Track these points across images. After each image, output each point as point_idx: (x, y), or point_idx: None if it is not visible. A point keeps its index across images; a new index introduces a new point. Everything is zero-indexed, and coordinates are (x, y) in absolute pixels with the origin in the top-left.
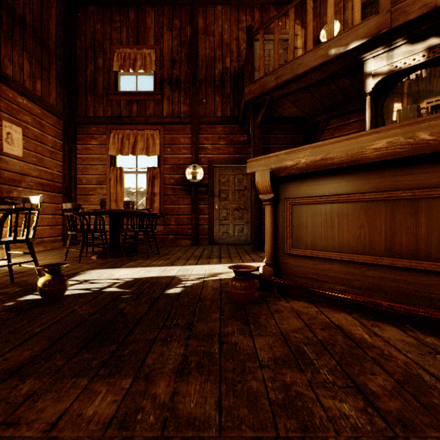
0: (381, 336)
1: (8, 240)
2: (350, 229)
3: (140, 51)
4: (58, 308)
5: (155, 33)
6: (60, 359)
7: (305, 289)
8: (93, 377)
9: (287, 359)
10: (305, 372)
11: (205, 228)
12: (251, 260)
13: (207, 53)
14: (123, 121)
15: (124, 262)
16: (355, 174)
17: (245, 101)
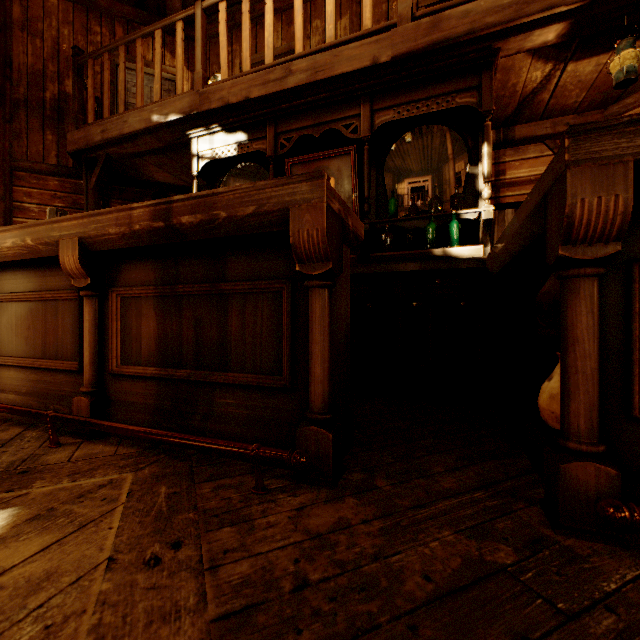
0: None
1: None
2: (23, 331)
3: None
4: None
5: None
6: None
7: None
8: None
9: None
10: None
11: None
12: None
13: (31, 62)
14: None
15: None
16: (24, 272)
17: (69, 151)
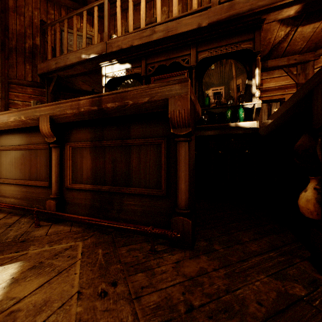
0: None
1: None
2: (18, 165)
3: None
4: None
5: None
6: None
7: None
8: None
9: None
10: None
11: None
12: None
13: (18, 28)
14: None
15: None
16: (19, 134)
17: (38, 74)
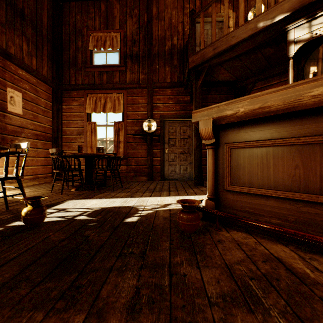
0: (322, 271)
1: (0, 177)
2: (285, 169)
3: (109, 34)
4: (36, 234)
5: (120, 20)
6: (25, 288)
7: (245, 222)
8: (49, 310)
9: (235, 296)
10: (255, 314)
11: (158, 168)
12: (194, 193)
13: (159, 34)
14: (96, 87)
15: (95, 194)
16: (290, 121)
17: (188, 68)
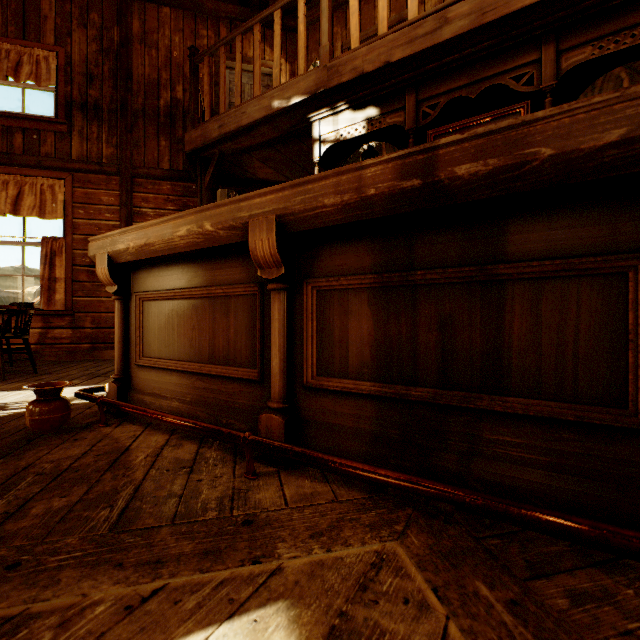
0: (161, 456)
1: None
2: (186, 331)
3: (29, 50)
4: None
5: (57, 27)
6: None
7: (120, 409)
8: None
9: None
10: None
11: None
12: None
13: (148, 73)
14: None
15: None
16: (188, 265)
17: (186, 152)
